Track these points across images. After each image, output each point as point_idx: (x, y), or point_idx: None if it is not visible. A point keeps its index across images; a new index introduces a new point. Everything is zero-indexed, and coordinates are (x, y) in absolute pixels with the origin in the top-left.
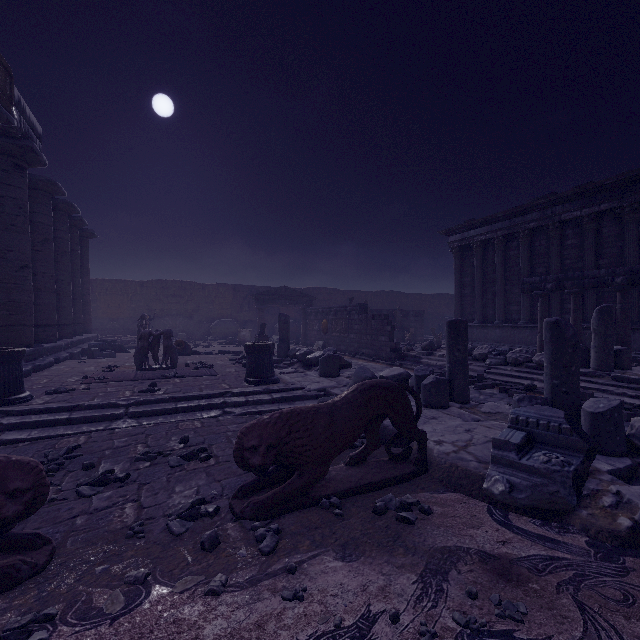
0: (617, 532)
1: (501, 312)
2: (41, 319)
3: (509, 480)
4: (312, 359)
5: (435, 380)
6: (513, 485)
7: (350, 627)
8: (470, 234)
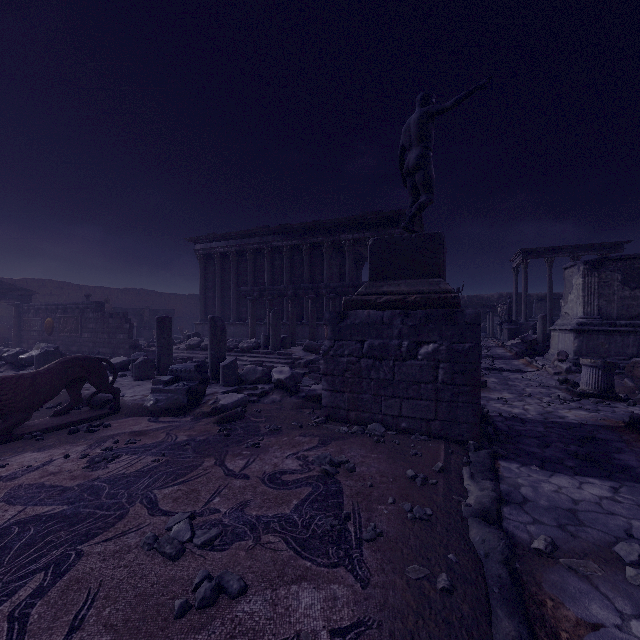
0: (206, 412)
1: (235, 312)
2: None
3: (157, 398)
4: (27, 359)
5: (143, 360)
6: (159, 400)
7: (38, 465)
8: (212, 245)
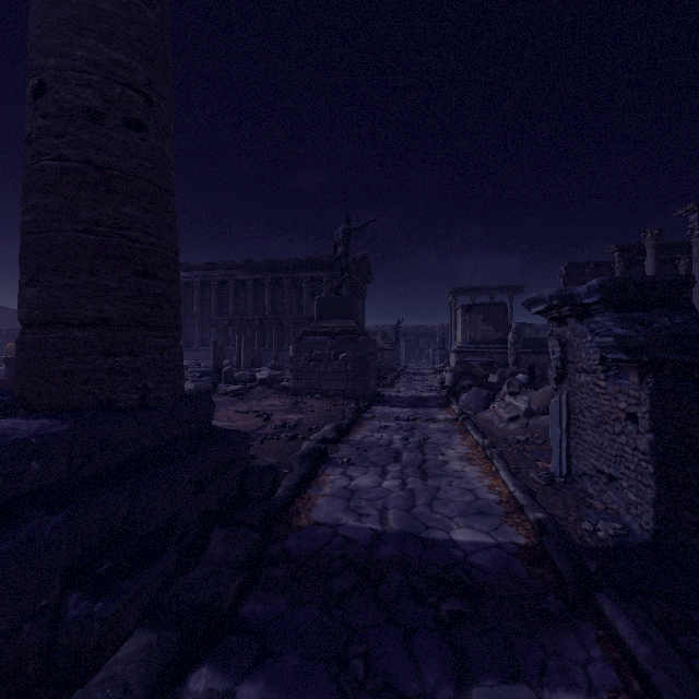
0: (223, 393)
1: (199, 339)
2: None
3: (196, 385)
4: None
5: None
6: (197, 386)
7: None
8: None
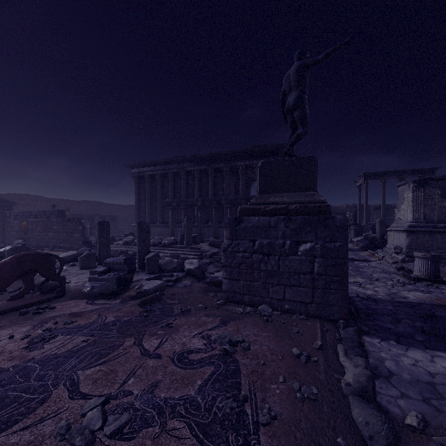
0: (132, 295)
1: (160, 218)
2: None
3: (93, 285)
4: (2, 252)
5: (87, 254)
6: (94, 287)
7: None
8: (144, 170)
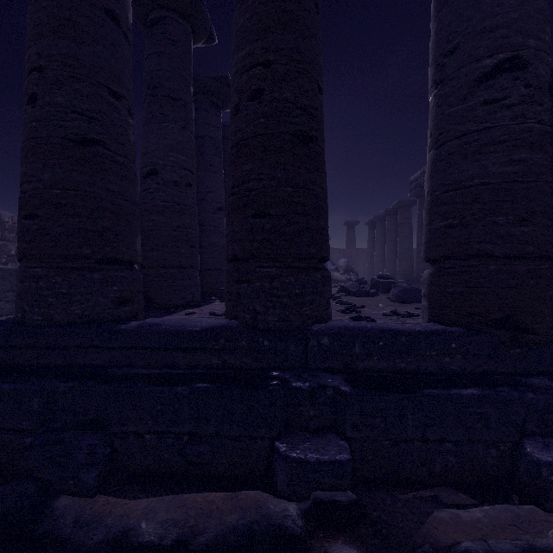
0: None
1: None
2: (412, 271)
3: None
4: None
5: None
6: None
7: None
8: None
